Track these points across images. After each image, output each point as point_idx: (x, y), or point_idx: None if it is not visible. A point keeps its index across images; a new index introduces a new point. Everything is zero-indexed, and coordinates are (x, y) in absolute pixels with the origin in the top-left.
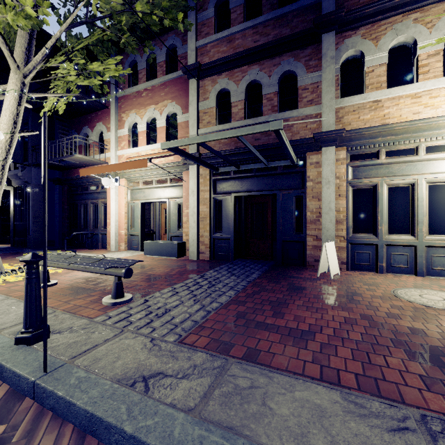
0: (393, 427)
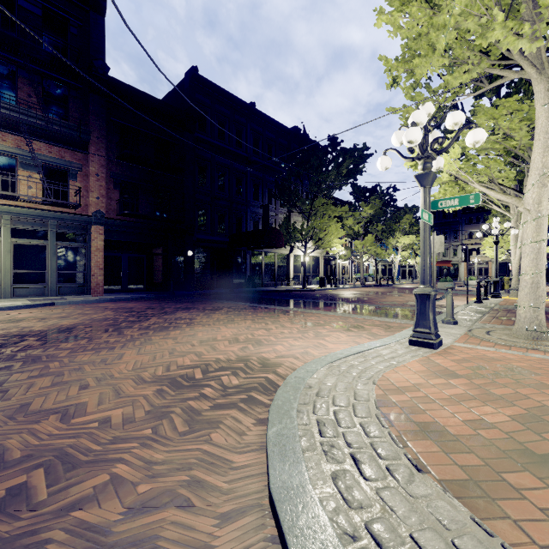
0: (477, 313)
